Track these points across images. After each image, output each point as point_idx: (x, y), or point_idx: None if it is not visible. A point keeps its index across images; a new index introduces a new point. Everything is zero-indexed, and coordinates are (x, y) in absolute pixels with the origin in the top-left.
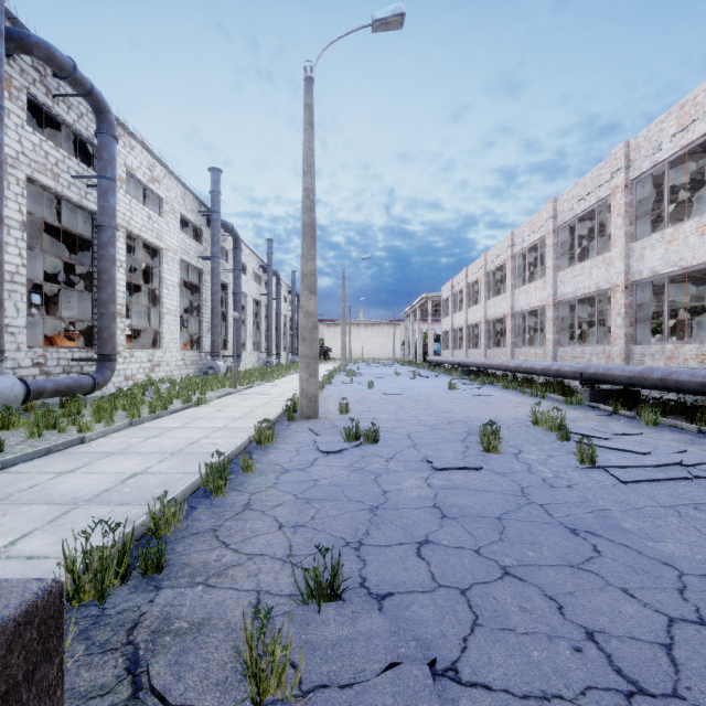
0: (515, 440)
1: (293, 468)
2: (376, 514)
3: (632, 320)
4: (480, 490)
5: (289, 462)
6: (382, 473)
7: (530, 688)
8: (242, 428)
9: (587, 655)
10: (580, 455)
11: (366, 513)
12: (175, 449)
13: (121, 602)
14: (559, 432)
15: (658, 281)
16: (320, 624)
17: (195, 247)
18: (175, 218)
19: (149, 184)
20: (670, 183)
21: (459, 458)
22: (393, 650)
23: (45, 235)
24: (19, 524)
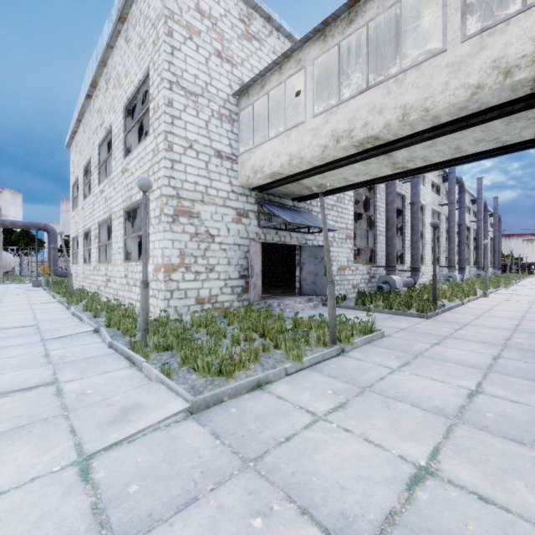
0: None
1: None
2: None
3: None
4: None
5: None
6: None
7: None
8: None
9: None
10: None
11: None
12: (522, 311)
13: None
14: None
15: None
16: None
17: (437, 199)
18: (429, 185)
19: None
20: None
21: None
22: None
23: None
24: (508, 320)
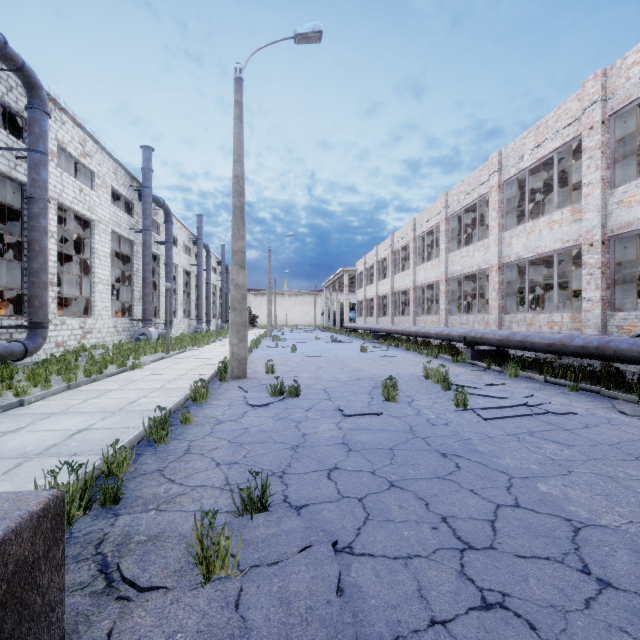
0: (410, 391)
1: (227, 419)
2: (297, 451)
3: (503, 294)
4: (379, 430)
5: (223, 415)
6: (302, 421)
7: (400, 553)
8: (177, 388)
9: (440, 531)
10: (456, 400)
11: (289, 451)
12: (116, 408)
13: (86, 527)
14: (444, 384)
15: (523, 263)
16: (252, 528)
17: (127, 220)
18: (107, 192)
19: (81, 158)
20: (531, 186)
21: (365, 406)
22: (307, 538)
23: None
24: None
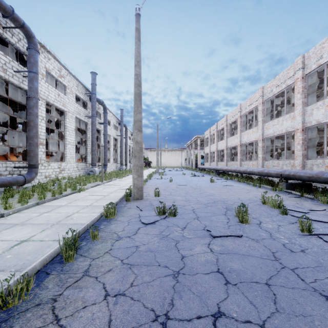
0: (255, 214)
1: (124, 236)
2: (178, 280)
3: (306, 147)
4: (246, 255)
5: (122, 231)
6: (180, 240)
7: None
8: (99, 206)
9: None
10: (301, 226)
11: (171, 279)
12: (56, 221)
13: None
14: (281, 210)
15: (317, 127)
16: None
17: (83, 111)
18: (73, 96)
19: (58, 78)
20: (323, 77)
21: (226, 227)
22: None
23: (10, 106)
24: None
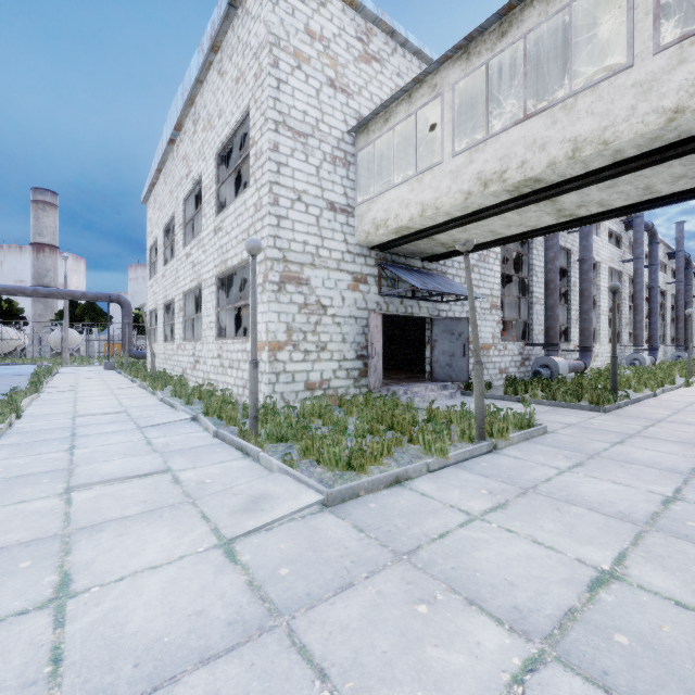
0: None
1: None
2: None
3: None
4: None
5: None
6: None
7: None
8: None
9: None
10: None
11: None
12: None
13: None
14: None
15: None
16: None
17: (617, 253)
18: (605, 234)
19: None
20: None
21: None
22: None
23: None
24: None
